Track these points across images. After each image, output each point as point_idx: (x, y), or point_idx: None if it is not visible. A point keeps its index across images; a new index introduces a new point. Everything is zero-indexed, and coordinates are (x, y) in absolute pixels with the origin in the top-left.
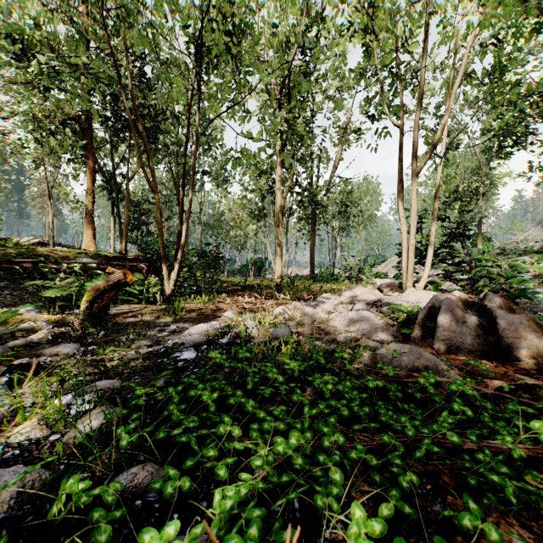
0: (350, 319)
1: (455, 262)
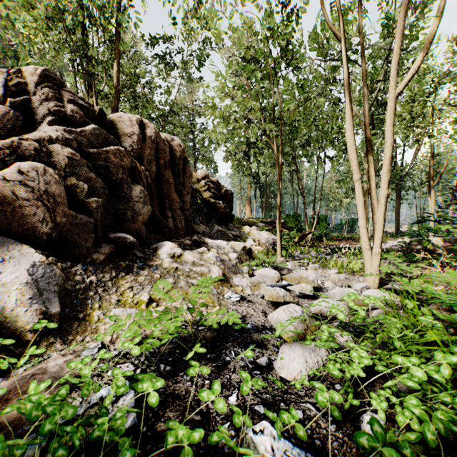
0: (386, 246)
1: None
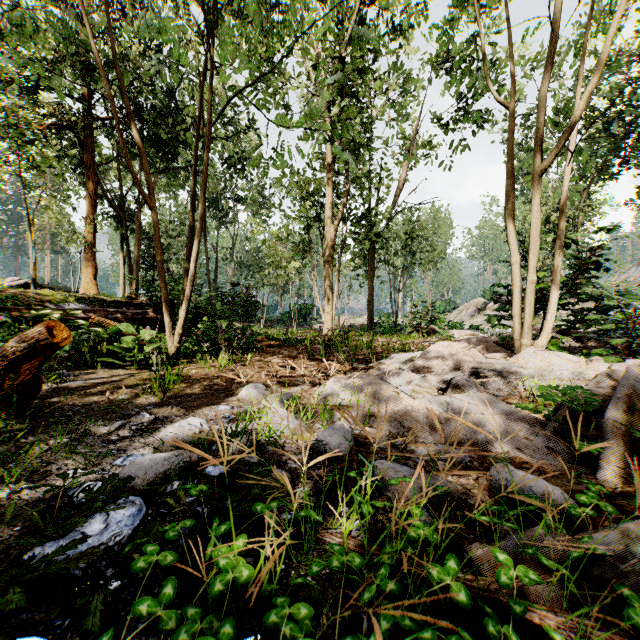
0: (458, 409)
1: (582, 308)
